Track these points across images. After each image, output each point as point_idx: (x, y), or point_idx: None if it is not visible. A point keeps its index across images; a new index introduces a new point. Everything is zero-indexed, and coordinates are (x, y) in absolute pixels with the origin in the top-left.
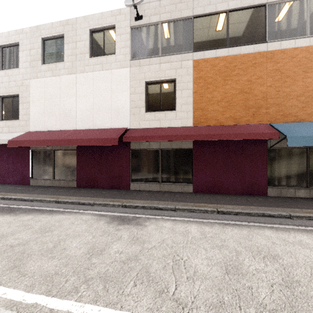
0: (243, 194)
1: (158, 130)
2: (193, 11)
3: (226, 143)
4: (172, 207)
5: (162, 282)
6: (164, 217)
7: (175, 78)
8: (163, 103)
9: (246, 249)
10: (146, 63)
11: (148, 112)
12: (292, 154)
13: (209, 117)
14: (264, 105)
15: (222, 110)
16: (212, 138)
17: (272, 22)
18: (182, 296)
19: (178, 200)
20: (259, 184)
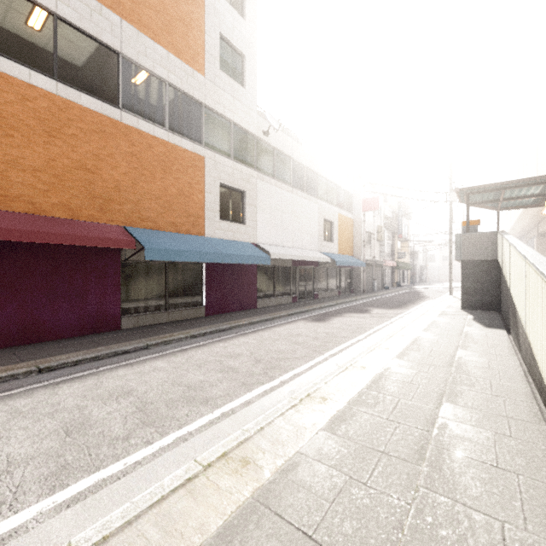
0: (85, 334)
1: None
2: None
3: (53, 249)
4: None
5: None
6: None
7: None
8: None
9: (94, 399)
10: None
11: None
12: (151, 270)
13: (14, 195)
14: (117, 198)
15: (44, 189)
16: (22, 238)
17: (128, 85)
18: None
19: None
20: (110, 314)
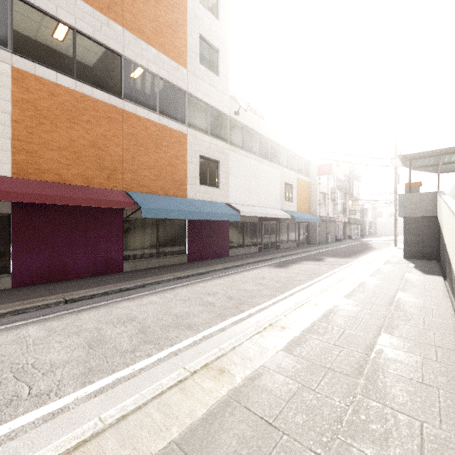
0: (97, 275)
1: None
2: None
3: (73, 209)
4: None
5: (5, 396)
6: None
7: None
8: None
9: (107, 323)
10: None
11: None
12: (146, 225)
13: (45, 168)
14: (120, 169)
15: (67, 163)
16: (52, 201)
17: (128, 80)
18: (43, 388)
19: None
20: (115, 259)
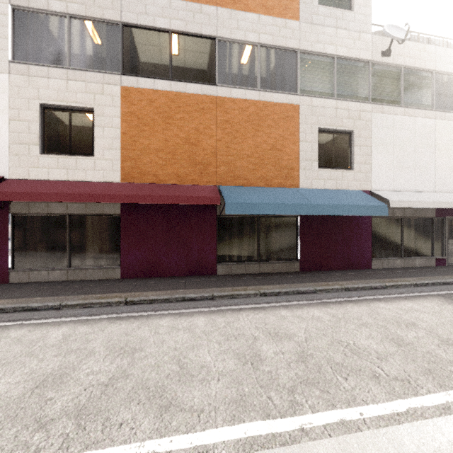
0: (189, 275)
1: (61, 184)
2: (121, 16)
3: (168, 208)
4: (55, 304)
5: None
6: (27, 321)
7: (93, 107)
8: (75, 144)
9: (109, 347)
10: (43, 74)
11: (45, 154)
12: (244, 223)
13: (145, 171)
14: (213, 162)
15: (162, 164)
16: (139, 201)
17: (223, 62)
18: None
19: (82, 292)
20: (208, 260)
